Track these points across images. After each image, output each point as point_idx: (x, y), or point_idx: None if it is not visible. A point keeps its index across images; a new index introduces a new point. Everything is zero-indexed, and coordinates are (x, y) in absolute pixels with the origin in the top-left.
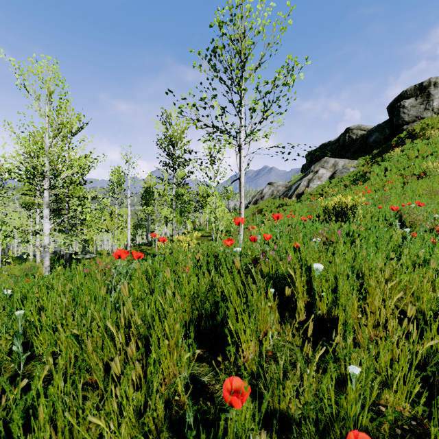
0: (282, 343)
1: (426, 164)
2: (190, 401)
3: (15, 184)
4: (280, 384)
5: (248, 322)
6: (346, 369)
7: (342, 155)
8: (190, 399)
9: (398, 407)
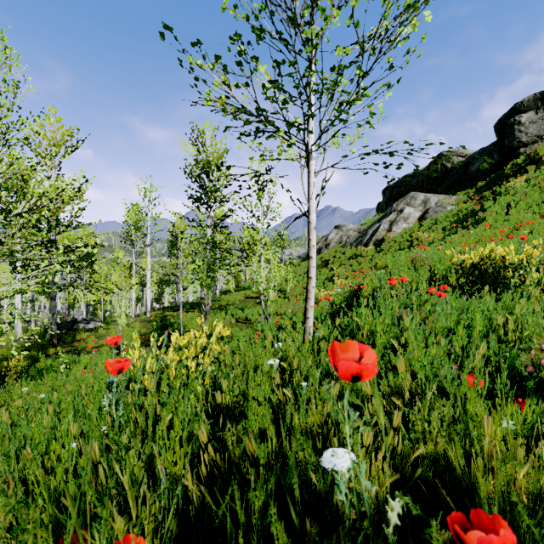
0: None
1: None
2: None
3: None
4: None
5: None
6: None
7: (433, 189)
8: None
9: None
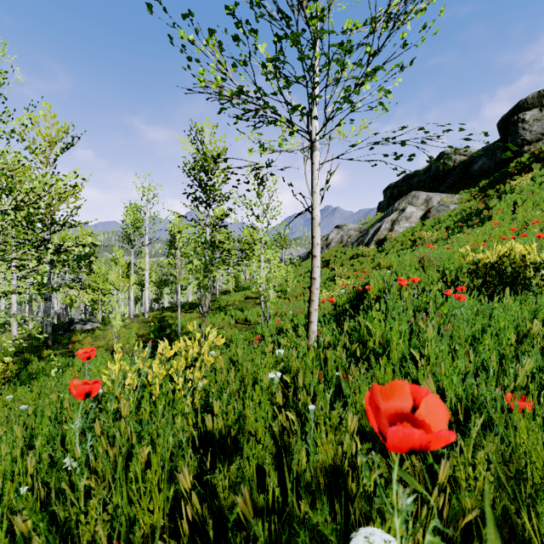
0: None
1: None
2: None
3: None
4: None
5: None
6: None
7: (435, 188)
8: None
9: None
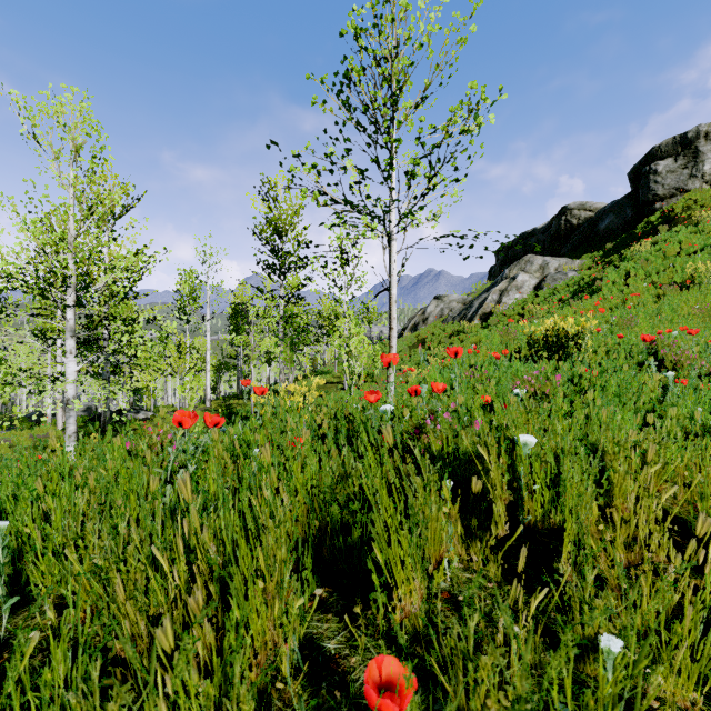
0: (466, 575)
1: (694, 266)
2: (302, 702)
3: (18, 298)
4: (470, 664)
5: (408, 539)
6: (586, 629)
7: (555, 251)
8: (304, 685)
9: (681, 700)
